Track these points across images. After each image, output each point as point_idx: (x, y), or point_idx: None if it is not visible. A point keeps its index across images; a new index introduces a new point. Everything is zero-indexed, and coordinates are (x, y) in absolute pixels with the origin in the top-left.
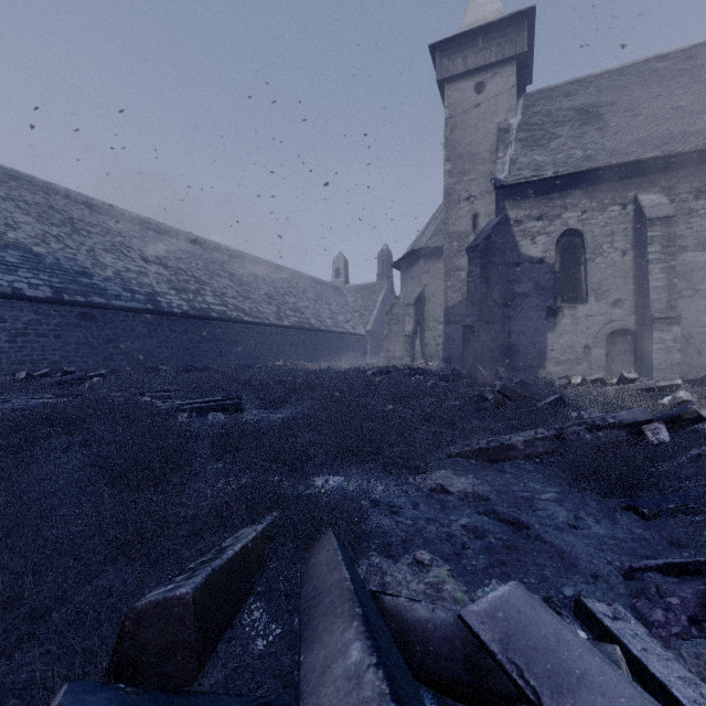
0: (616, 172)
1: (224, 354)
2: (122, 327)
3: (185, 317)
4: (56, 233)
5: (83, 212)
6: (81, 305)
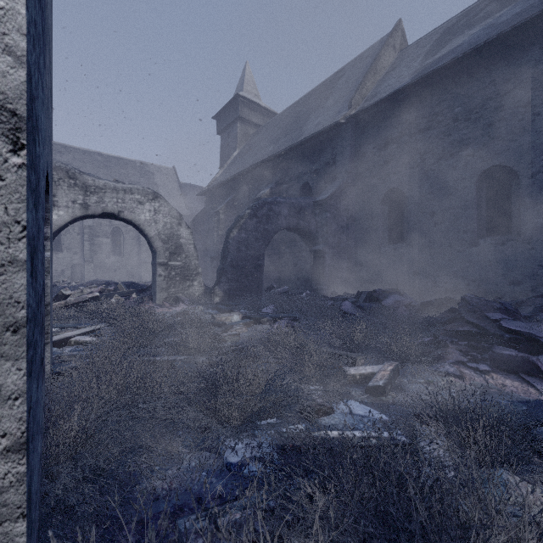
0: None
1: None
2: None
3: None
4: None
5: None
6: None
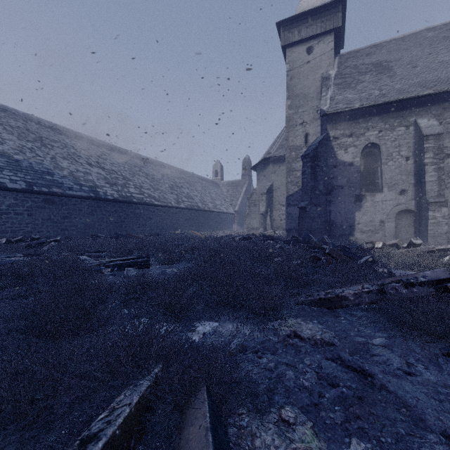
0: (402, 104)
1: (141, 226)
2: (73, 208)
3: (116, 201)
4: (30, 146)
5: (49, 133)
6: (45, 193)
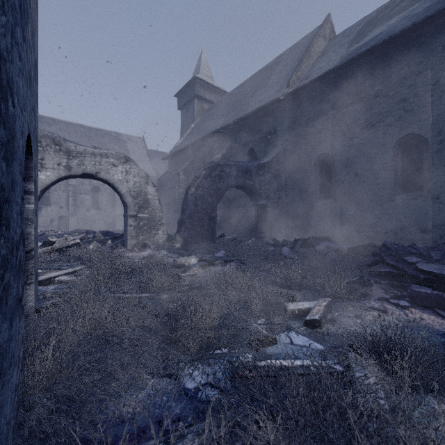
0: None
1: None
2: None
3: None
4: None
5: None
6: None
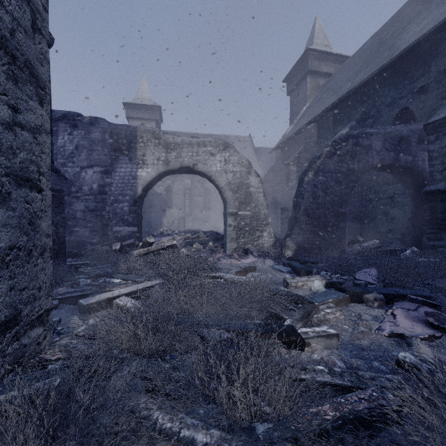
0: None
1: None
2: None
3: None
4: None
5: None
6: None
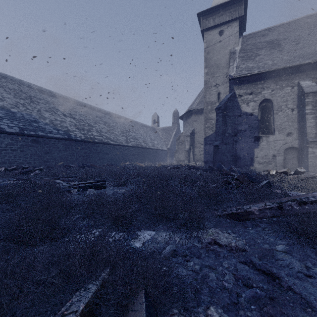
0: (288, 71)
1: (101, 159)
2: (53, 146)
3: (83, 141)
4: (23, 102)
5: (36, 93)
6: (33, 136)
